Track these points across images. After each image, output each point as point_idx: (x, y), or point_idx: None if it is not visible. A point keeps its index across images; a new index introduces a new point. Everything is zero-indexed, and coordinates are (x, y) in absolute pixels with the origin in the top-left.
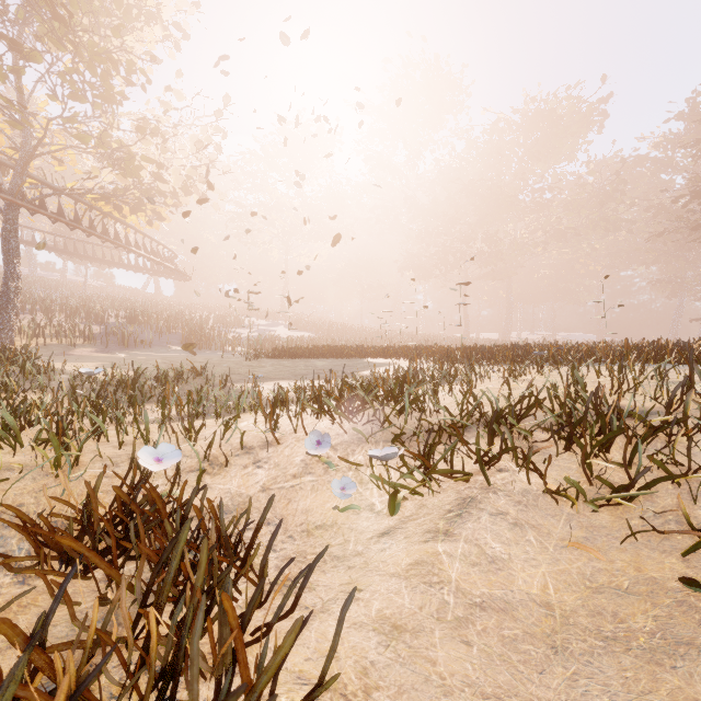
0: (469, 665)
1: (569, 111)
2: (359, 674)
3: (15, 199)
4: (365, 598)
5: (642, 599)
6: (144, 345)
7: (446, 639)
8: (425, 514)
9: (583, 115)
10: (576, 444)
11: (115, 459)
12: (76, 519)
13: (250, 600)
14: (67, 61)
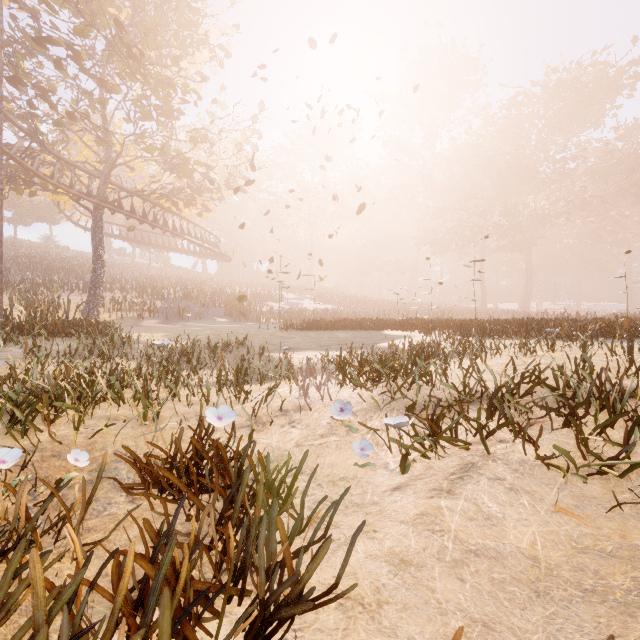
0: (462, 596)
1: (594, 77)
2: (374, 591)
3: (101, 202)
4: (379, 538)
5: (623, 562)
6: (195, 317)
7: (444, 575)
8: (432, 475)
9: (610, 80)
10: (571, 422)
11: (186, 415)
12: (165, 459)
13: (294, 525)
14: (137, 88)
